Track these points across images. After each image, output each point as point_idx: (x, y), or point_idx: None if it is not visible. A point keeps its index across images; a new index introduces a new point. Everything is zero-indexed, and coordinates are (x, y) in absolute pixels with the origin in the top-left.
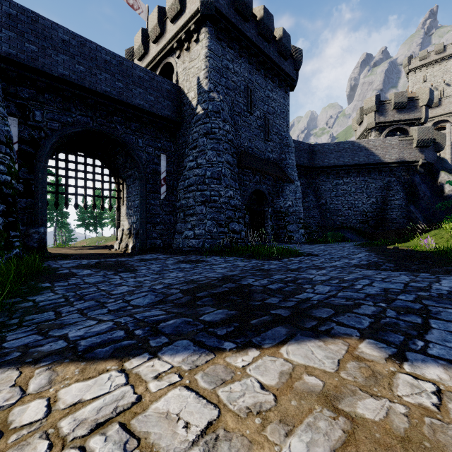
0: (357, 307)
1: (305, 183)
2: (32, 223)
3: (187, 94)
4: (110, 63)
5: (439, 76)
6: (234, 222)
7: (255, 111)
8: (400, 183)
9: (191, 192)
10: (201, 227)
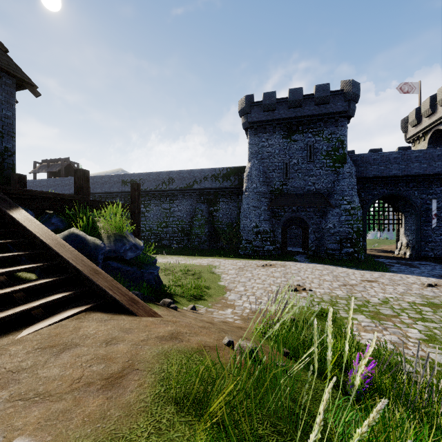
0: None
1: None
2: None
3: None
4: (397, 158)
5: None
6: None
7: None
8: None
9: None
10: None
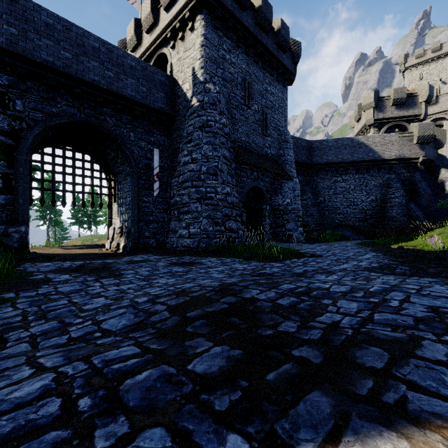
0: (417, 345)
1: (303, 180)
2: (12, 221)
3: (182, 86)
4: (99, 50)
5: (435, 74)
6: (231, 220)
7: (252, 104)
8: (400, 180)
9: (185, 188)
10: (196, 225)
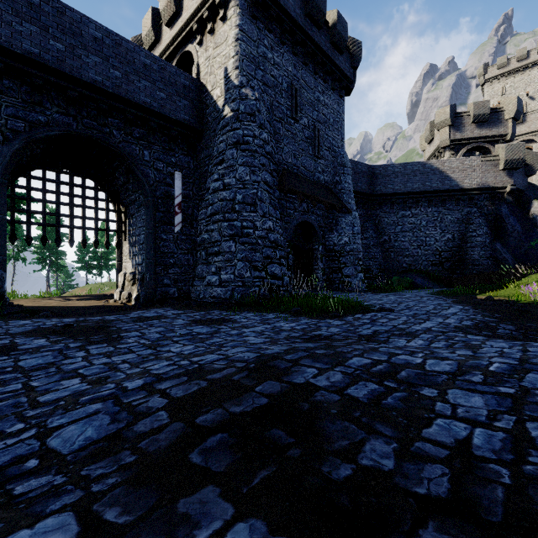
0: None
1: (363, 214)
2: None
3: (211, 92)
4: (102, 42)
5: (521, 88)
6: (274, 263)
7: (301, 117)
8: (483, 215)
9: (215, 223)
10: (229, 270)
